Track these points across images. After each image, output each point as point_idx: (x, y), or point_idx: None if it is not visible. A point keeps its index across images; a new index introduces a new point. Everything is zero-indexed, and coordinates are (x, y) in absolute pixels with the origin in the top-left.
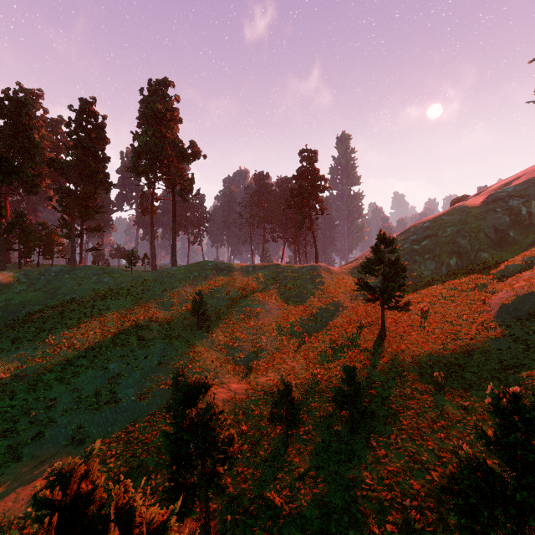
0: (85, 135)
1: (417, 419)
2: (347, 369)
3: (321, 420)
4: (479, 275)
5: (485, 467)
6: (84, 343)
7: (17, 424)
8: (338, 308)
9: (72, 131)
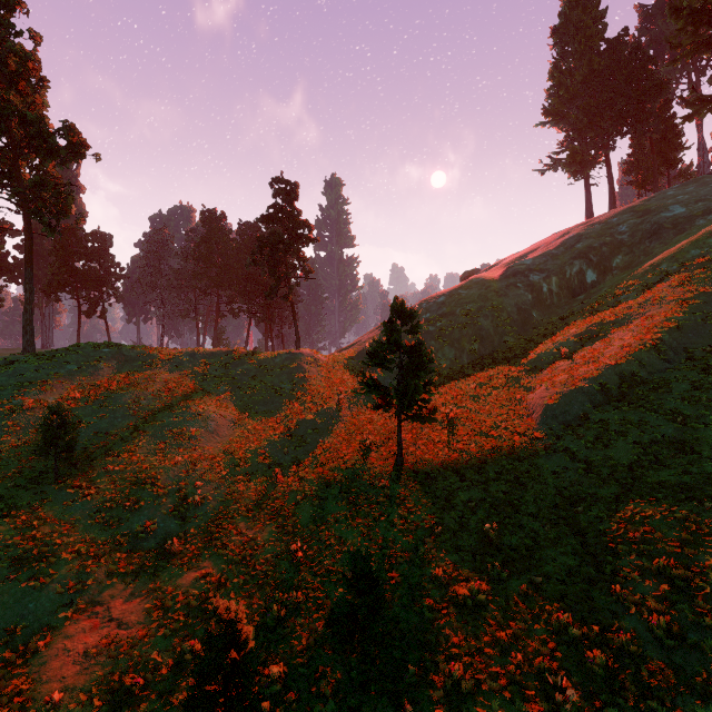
0: None
1: (474, 626)
2: (355, 558)
3: (303, 661)
4: (508, 366)
5: None
6: None
7: None
8: (331, 420)
9: None
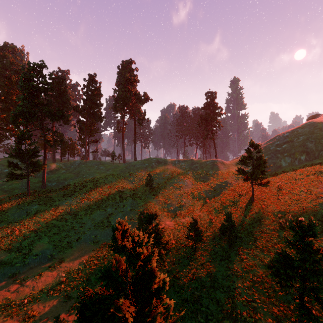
0: (91, 93)
1: (266, 242)
2: (227, 214)
3: (213, 240)
4: (319, 166)
5: (285, 253)
6: (94, 198)
7: (70, 232)
8: (227, 185)
9: (85, 91)
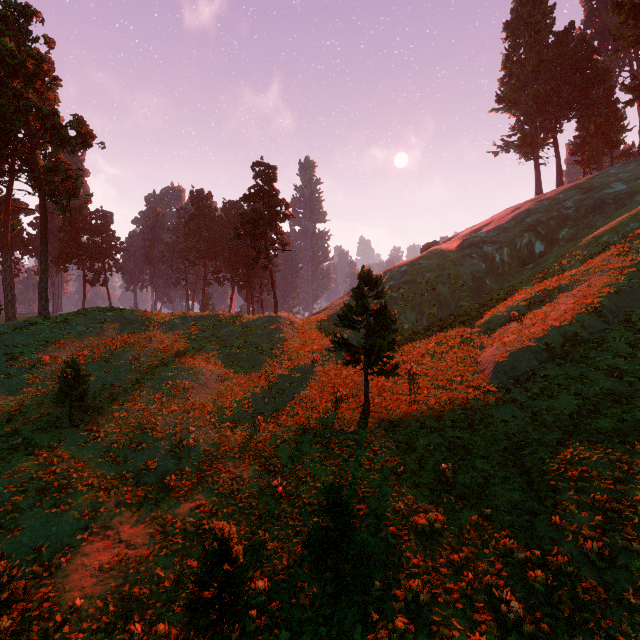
0: None
1: (431, 550)
2: (328, 489)
3: (284, 577)
4: (463, 327)
5: None
6: None
7: None
8: (306, 375)
9: None
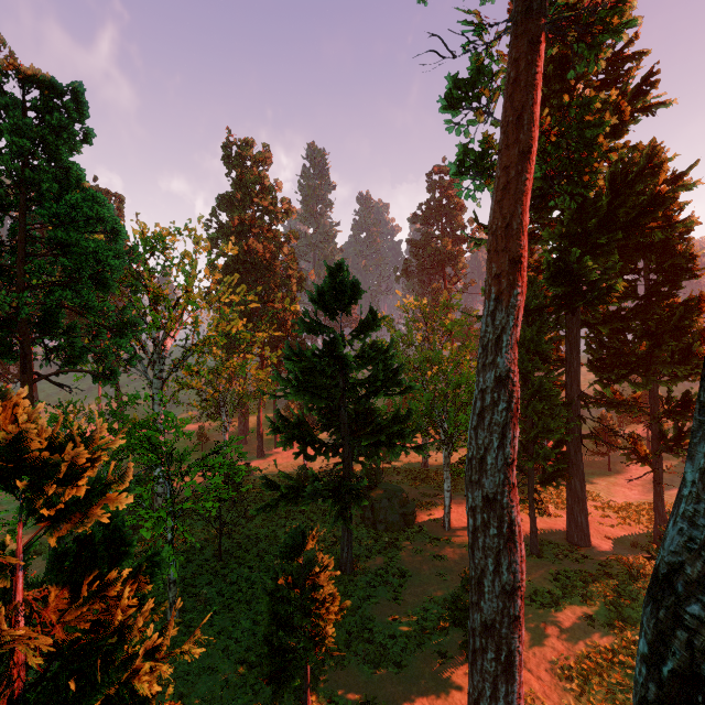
0: None
1: None
2: None
3: None
4: None
5: None
6: None
7: None
8: None
9: None
